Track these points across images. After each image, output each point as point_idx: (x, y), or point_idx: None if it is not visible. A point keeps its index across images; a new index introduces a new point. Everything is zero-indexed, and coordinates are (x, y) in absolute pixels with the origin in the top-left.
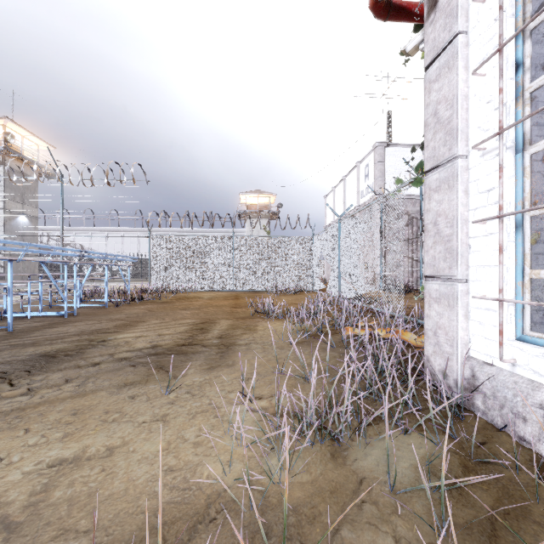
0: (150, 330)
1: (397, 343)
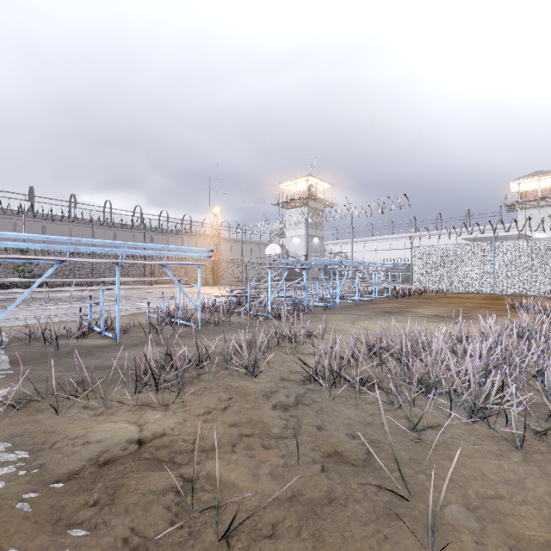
0: (428, 309)
1: None
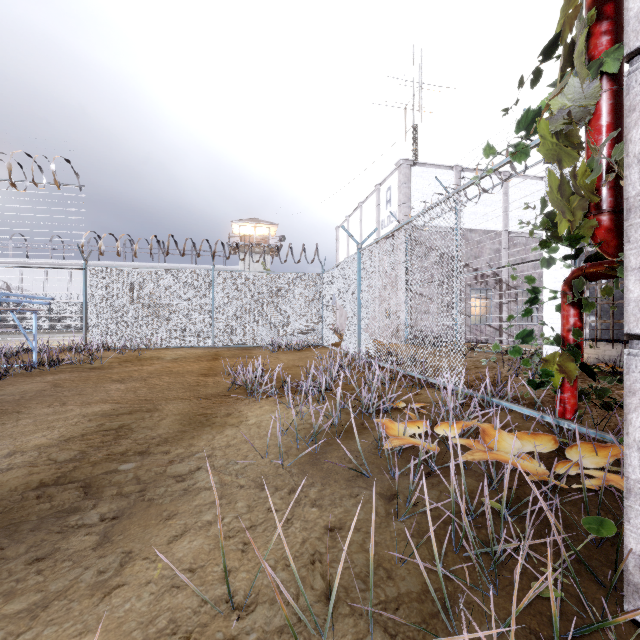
0: (6, 436)
1: (546, 511)
